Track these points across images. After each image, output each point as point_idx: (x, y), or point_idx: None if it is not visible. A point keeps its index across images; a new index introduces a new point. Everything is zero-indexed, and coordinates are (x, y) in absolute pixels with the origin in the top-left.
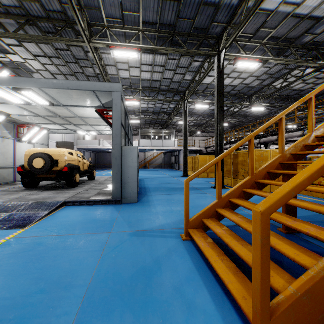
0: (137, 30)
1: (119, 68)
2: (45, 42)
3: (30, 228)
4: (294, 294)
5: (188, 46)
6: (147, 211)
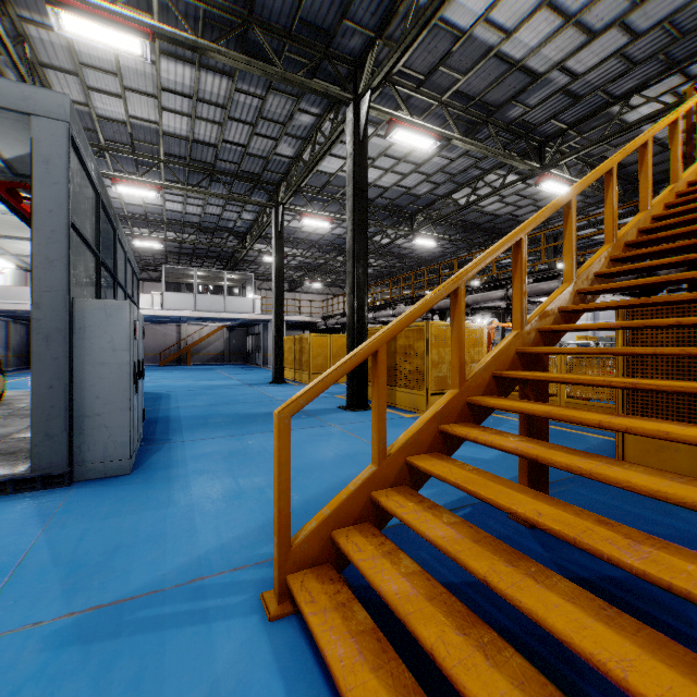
0: None
1: (91, 85)
2: None
3: None
4: None
5: (286, 69)
6: (156, 504)
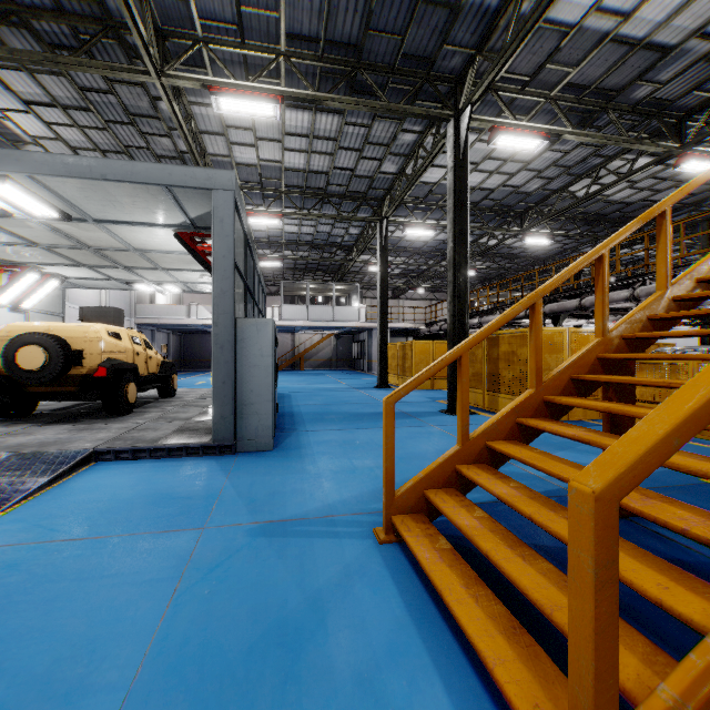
0: (274, 53)
1: (233, 141)
2: (53, 71)
3: None
4: (676, 709)
5: (390, 97)
6: (295, 471)
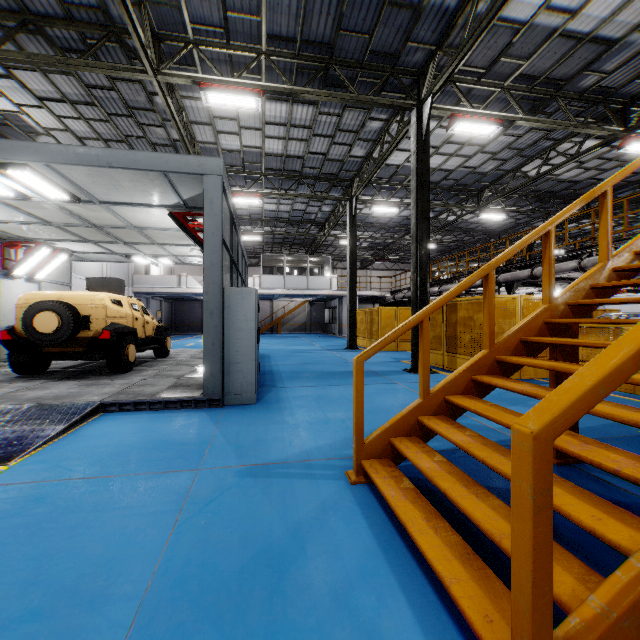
0: (256, 52)
1: (219, 130)
2: (63, 71)
3: (21, 464)
4: (603, 616)
5: (359, 89)
6: (275, 421)
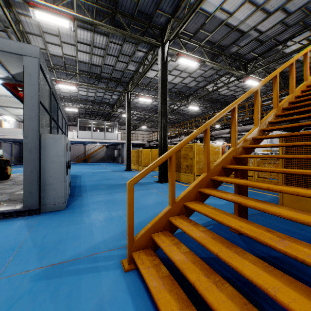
0: None
1: (47, 41)
2: None
3: None
4: None
5: (132, 32)
6: (76, 222)
